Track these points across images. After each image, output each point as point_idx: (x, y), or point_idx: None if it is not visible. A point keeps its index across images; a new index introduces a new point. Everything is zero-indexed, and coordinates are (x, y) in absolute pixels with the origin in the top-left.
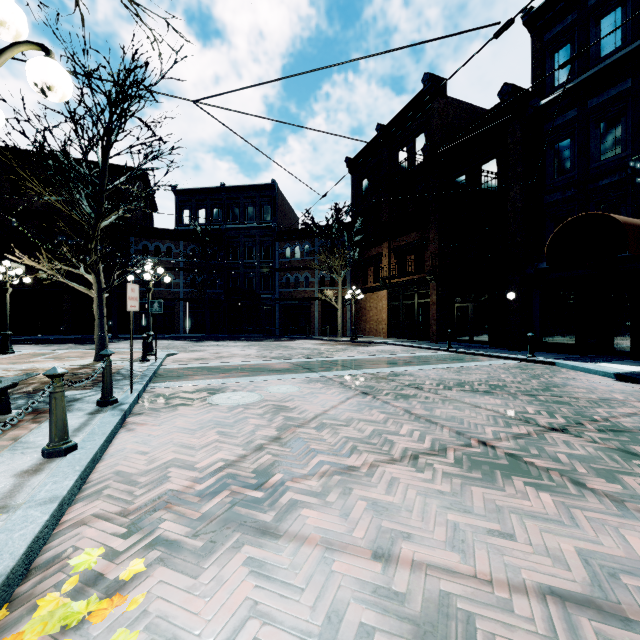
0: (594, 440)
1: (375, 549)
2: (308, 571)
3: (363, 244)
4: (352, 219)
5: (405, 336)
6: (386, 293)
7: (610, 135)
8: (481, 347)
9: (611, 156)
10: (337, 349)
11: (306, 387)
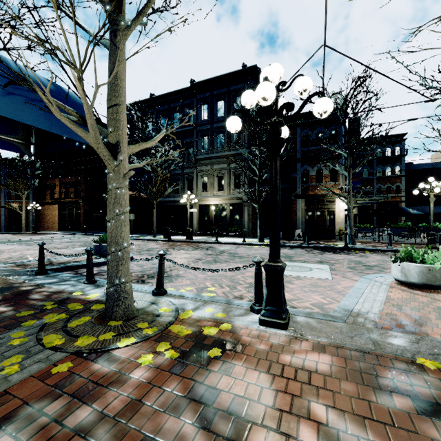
0: (83, 245)
1: (20, 254)
2: (8, 255)
3: (43, 176)
4: (35, 158)
5: (69, 230)
6: (58, 206)
7: (138, 162)
8: (102, 233)
9: (138, 168)
10: (20, 237)
11: (2, 246)
